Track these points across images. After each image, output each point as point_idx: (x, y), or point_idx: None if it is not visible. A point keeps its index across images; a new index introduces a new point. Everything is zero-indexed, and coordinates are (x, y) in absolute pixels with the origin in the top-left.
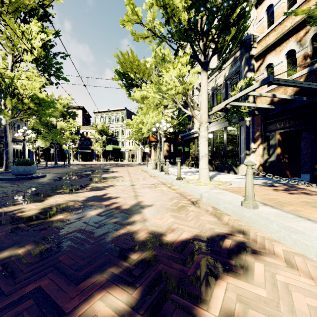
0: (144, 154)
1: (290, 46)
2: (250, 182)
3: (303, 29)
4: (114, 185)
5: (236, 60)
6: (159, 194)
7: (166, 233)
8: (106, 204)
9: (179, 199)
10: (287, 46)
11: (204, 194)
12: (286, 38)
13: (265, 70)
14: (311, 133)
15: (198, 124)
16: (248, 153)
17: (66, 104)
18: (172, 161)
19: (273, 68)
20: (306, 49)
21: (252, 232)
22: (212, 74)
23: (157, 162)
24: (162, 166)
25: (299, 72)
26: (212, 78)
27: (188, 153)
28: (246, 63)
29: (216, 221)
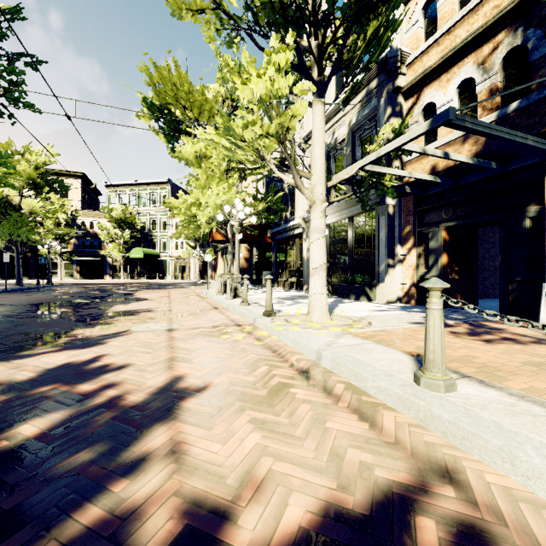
0: (204, 265)
1: (465, 72)
2: (437, 329)
3: (488, 43)
4: (129, 332)
5: (370, 95)
6: (227, 352)
7: (238, 504)
8: (84, 392)
9: (271, 366)
10: (460, 73)
11: (325, 351)
12: (459, 58)
13: (421, 115)
14: (502, 228)
15: (302, 211)
16: (392, 264)
17: (43, 164)
18: (254, 278)
19: (435, 111)
20: (494, 77)
21: (471, 472)
22: (327, 120)
23: (226, 281)
24: (236, 288)
25: (482, 119)
26: (328, 128)
27: (285, 264)
28: (388, 101)
29: (369, 435)
